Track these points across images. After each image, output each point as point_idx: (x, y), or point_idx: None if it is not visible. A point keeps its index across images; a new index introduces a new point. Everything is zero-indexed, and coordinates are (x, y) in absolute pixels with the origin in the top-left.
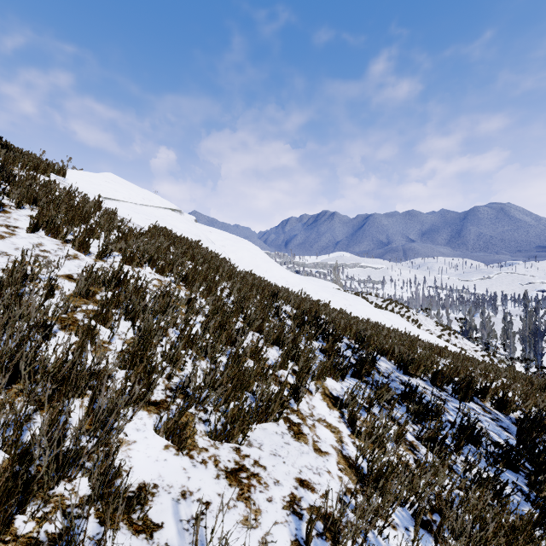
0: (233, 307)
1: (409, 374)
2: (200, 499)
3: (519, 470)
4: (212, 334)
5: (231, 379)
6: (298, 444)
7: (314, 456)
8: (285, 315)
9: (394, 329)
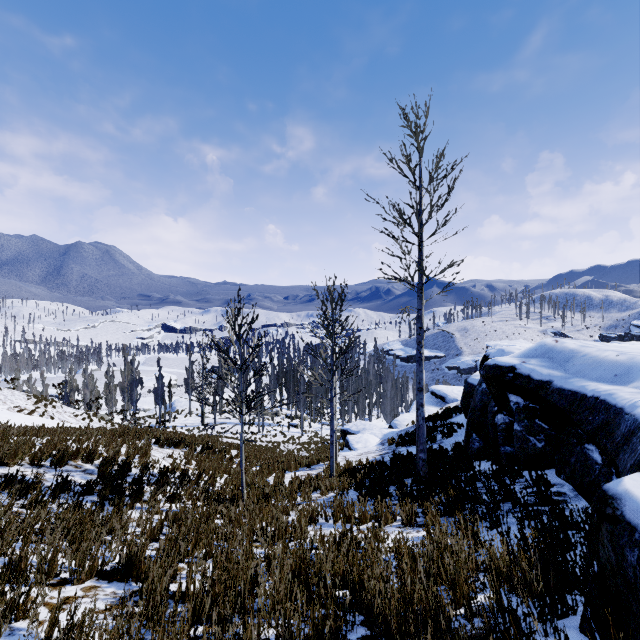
0: None
1: (6, 465)
2: None
3: (96, 493)
4: None
5: None
6: None
7: None
8: None
9: None
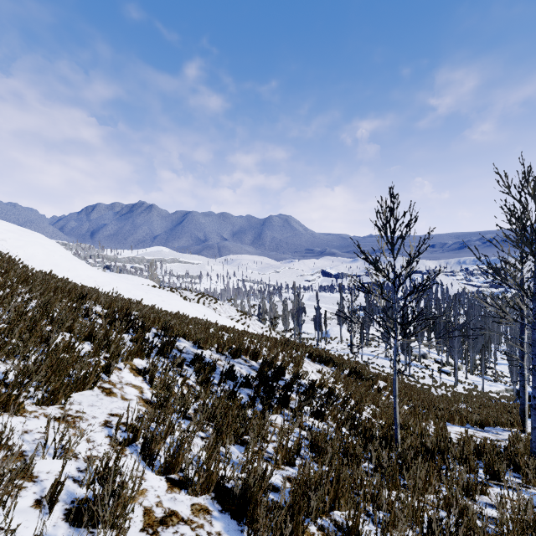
0: (38, 312)
1: (202, 348)
2: (39, 432)
3: (253, 387)
4: (18, 338)
5: (51, 365)
6: (110, 398)
7: (122, 402)
8: (96, 314)
9: (196, 318)
